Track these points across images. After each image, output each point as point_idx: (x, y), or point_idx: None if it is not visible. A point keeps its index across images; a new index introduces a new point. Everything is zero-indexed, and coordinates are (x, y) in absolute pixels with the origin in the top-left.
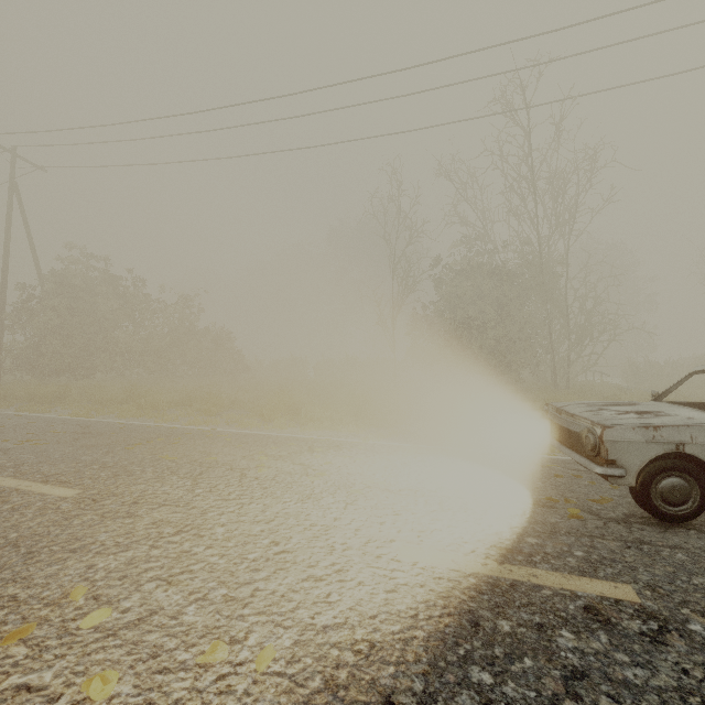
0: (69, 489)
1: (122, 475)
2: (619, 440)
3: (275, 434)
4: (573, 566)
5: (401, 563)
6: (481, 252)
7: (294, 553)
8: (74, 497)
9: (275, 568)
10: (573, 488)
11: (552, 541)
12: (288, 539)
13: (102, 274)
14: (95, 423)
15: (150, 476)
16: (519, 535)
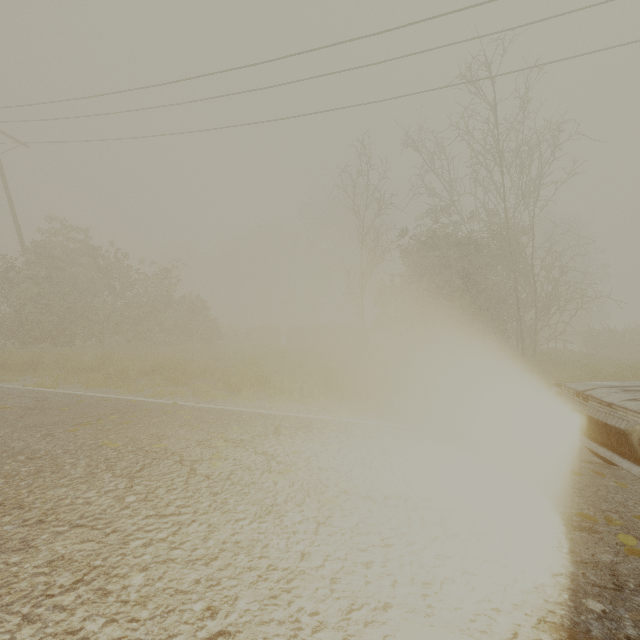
0: None
1: (46, 471)
2: None
3: (241, 409)
4: None
5: None
6: (447, 224)
7: (237, 638)
8: None
9: None
10: (602, 494)
11: (626, 608)
12: (231, 601)
13: (83, 246)
14: (53, 395)
15: (79, 473)
16: (571, 594)
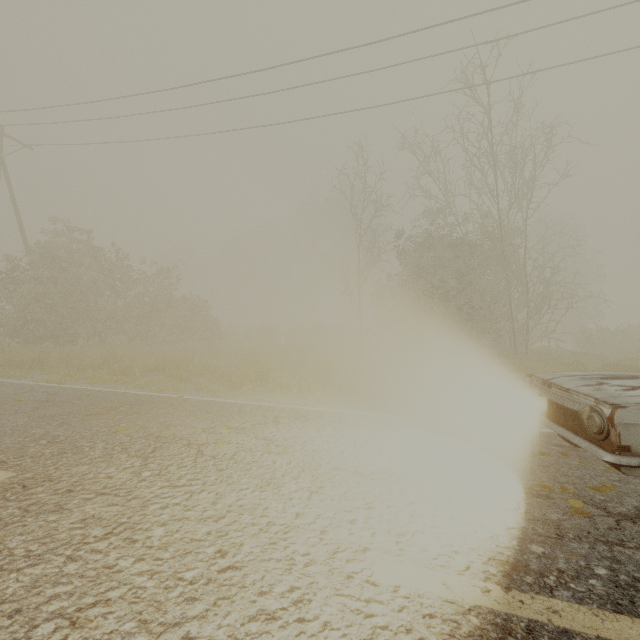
0: (2, 471)
1: (68, 452)
2: (634, 422)
3: (242, 402)
4: (601, 595)
5: (378, 588)
6: (443, 225)
7: (243, 570)
8: (3, 482)
9: (217, 597)
10: (564, 470)
11: (562, 550)
12: (238, 546)
13: (85, 246)
14: (63, 390)
15: (98, 454)
16: (519, 541)
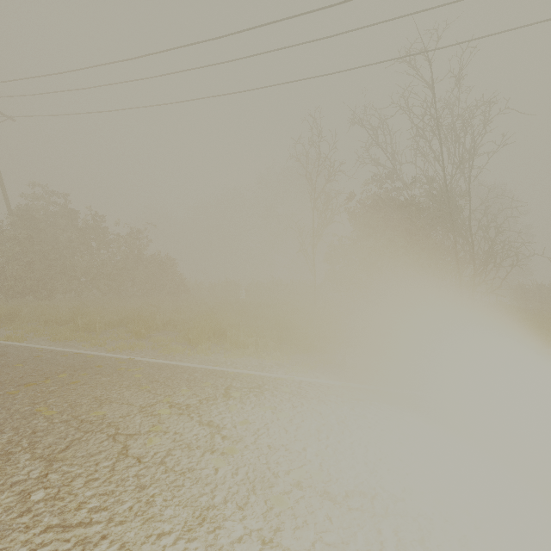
0: None
1: None
2: None
3: (194, 366)
4: None
5: None
6: (391, 189)
7: None
8: None
9: None
10: None
11: None
12: None
13: (63, 209)
14: (15, 350)
15: None
16: None
